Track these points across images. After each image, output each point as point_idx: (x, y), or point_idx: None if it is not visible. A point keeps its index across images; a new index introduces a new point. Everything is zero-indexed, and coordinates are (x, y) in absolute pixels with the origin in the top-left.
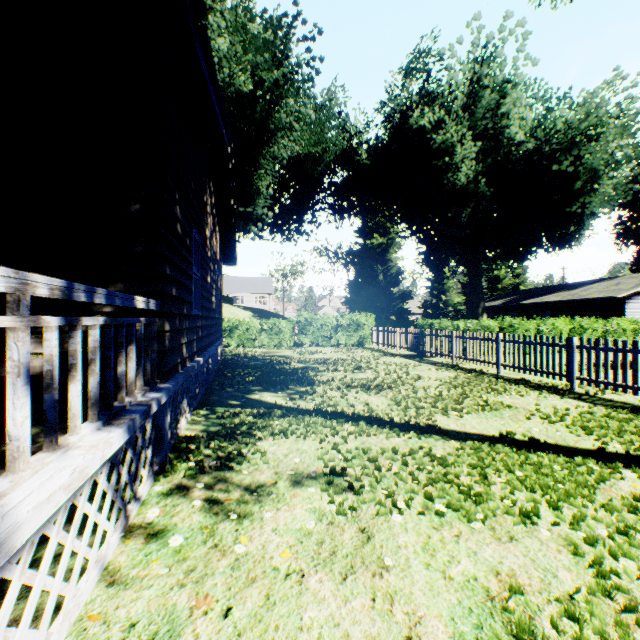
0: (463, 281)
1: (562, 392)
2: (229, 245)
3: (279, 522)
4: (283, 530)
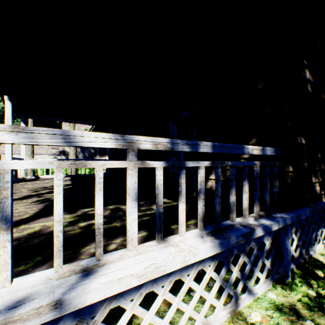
0: None
1: None
2: None
3: None
4: None
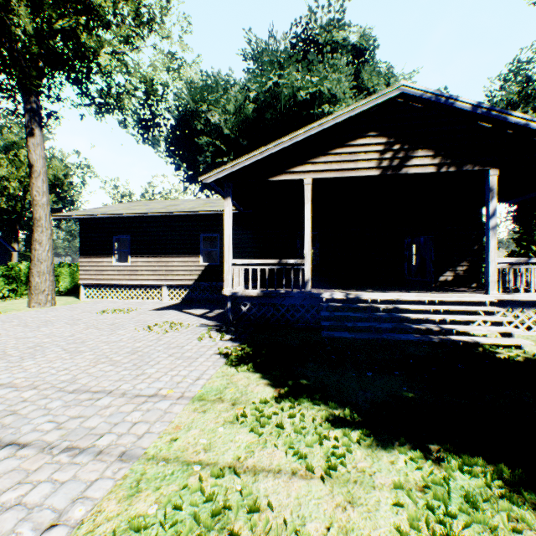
0: None
1: None
2: None
3: None
4: None
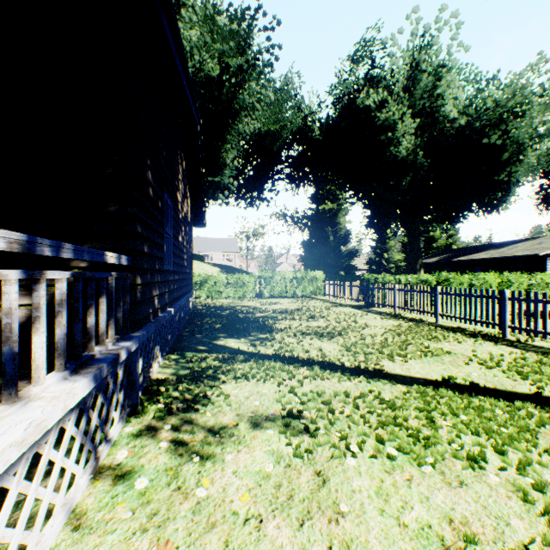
0: (403, 241)
1: (495, 339)
2: (199, 209)
3: (239, 464)
4: (243, 472)
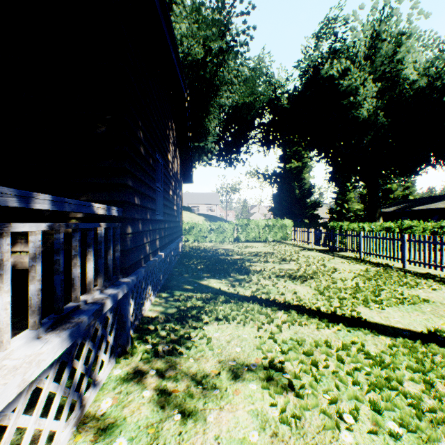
0: (361, 193)
1: None
2: (187, 169)
3: (221, 427)
4: (225, 439)
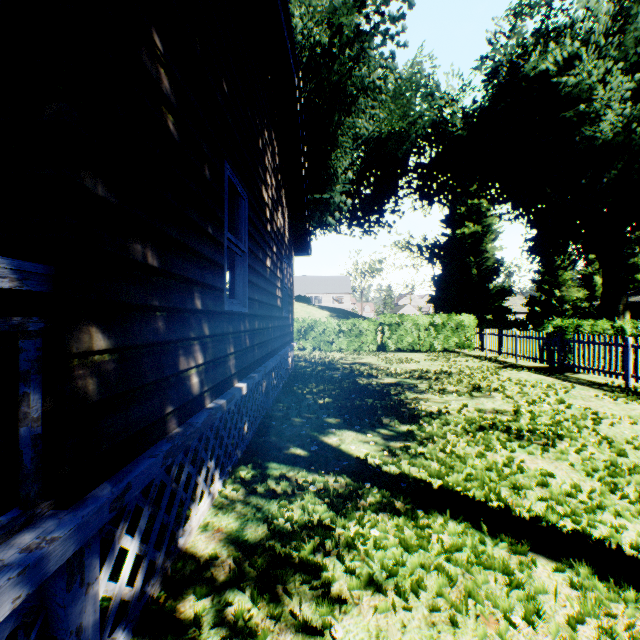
0: (584, 272)
1: None
2: (301, 229)
3: None
4: None
